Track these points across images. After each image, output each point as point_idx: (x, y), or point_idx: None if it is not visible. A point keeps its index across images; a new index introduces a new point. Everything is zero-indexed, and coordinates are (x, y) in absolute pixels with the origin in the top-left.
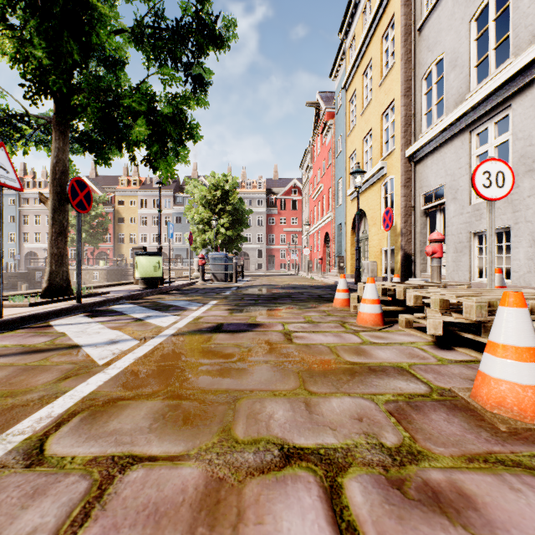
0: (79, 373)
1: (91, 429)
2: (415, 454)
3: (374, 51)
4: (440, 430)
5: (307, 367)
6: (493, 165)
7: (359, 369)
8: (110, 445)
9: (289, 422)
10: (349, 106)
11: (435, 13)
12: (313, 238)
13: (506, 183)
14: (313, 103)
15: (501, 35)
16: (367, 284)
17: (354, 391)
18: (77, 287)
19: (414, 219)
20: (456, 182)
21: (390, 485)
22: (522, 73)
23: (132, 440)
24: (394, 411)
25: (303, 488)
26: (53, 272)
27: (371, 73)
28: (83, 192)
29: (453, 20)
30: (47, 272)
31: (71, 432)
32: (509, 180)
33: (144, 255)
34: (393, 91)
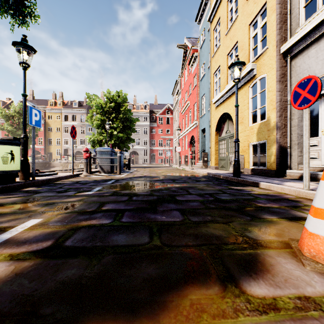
0: None
1: None
2: None
3: None
4: None
5: None
6: None
7: None
8: None
9: None
10: (213, 34)
11: None
12: (182, 141)
13: None
14: (182, 45)
15: None
16: None
17: None
18: None
19: (290, 112)
20: None
21: None
22: None
23: None
24: None
25: None
26: None
27: None
28: None
29: None
30: None
31: None
32: None
33: None
34: None
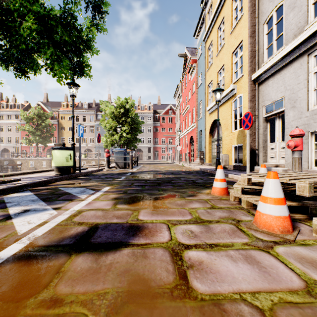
0: None
1: None
2: None
3: (226, 10)
4: None
5: None
6: None
7: None
8: None
9: None
10: (208, 52)
11: None
12: (183, 140)
13: None
14: (182, 54)
15: None
16: (269, 179)
17: None
18: None
19: (257, 124)
20: (294, 94)
21: None
22: None
23: None
24: None
25: None
26: None
27: (224, 27)
28: None
29: None
30: None
31: None
32: None
33: (58, 149)
34: (241, 35)
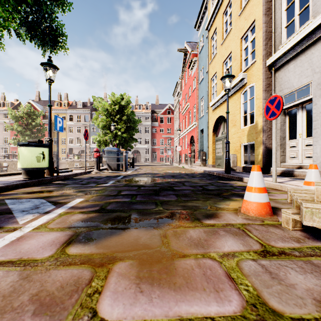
0: None
1: None
2: None
3: None
4: None
5: None
6: None
7: None
8: None
9: None
10: (211, 42)
11: None
12: (182, 140)
13: None
14: (182, 49)
15: None
16: None
17: None
18: None
19: None
20: None
21: None
22: None
23: None
24: None
25: None
26: None
27: (230, 10)
28: None
29: None
30: None
31: None
32: None
33: (25, 145)
34: (253, 14)
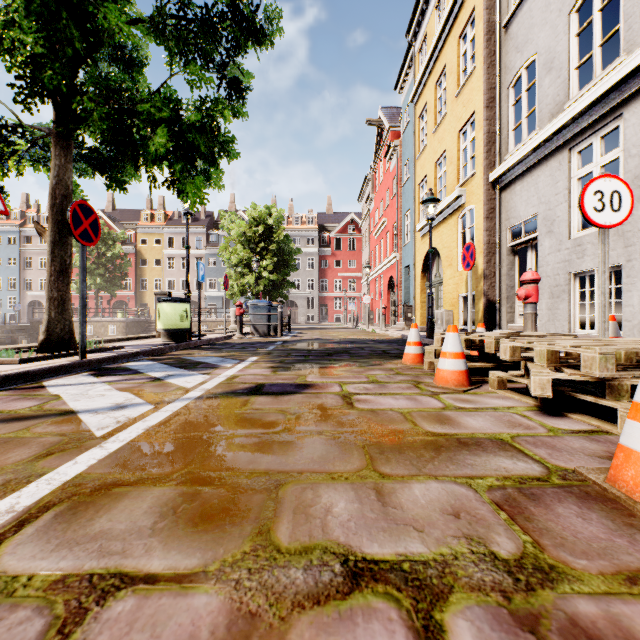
0: (67, 448)
1: (67, 530)
2: (545, 570)
3: (449, 54)
4: (575, 531)
5: (375, 439)
6: (607, 183)
7: (444, 442)
8: (90, 557)
9: (355, 519)
10: (419, 123)
11: (526, 5)
12: (375, 284)
13: (623, 206)
14: (374, 120)
15: (605, 34)
16: (448, 333)
17: (442, 473)
18: (80, 338)
19: (499, 258)
20: (551, 212)
21: (518, 625)
22: (636, 74)
23: (124, 547)
24: (503, 502)
25: (382, 631)
26: (52, 320)
27: (446, 82)
28: (88, 220)
29: (548, 12)
30: (44, 321)
31: (36, 535)
32: (627, 203)
33: (168, 301)
34: (473, 102)
